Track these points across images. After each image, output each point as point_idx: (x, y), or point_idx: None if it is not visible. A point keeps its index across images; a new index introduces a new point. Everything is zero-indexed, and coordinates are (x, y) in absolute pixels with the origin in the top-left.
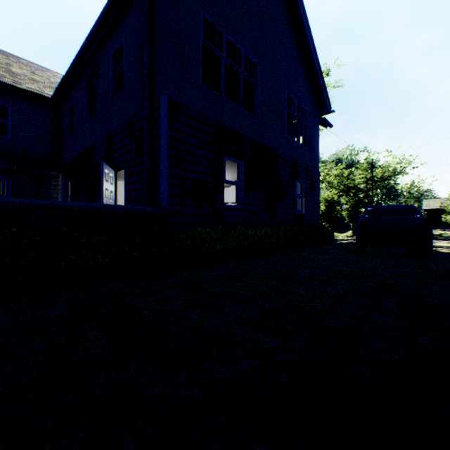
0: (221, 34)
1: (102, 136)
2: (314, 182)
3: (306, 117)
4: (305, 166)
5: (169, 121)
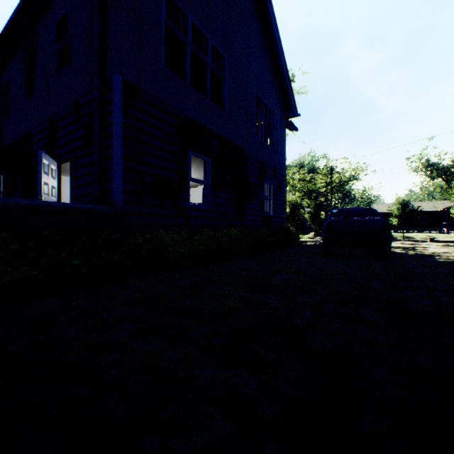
0: (187, 16)
1: (42, 121)
2: (281, 184)
3: (273, 119)
4: (273, 168)
5: (124, 106)
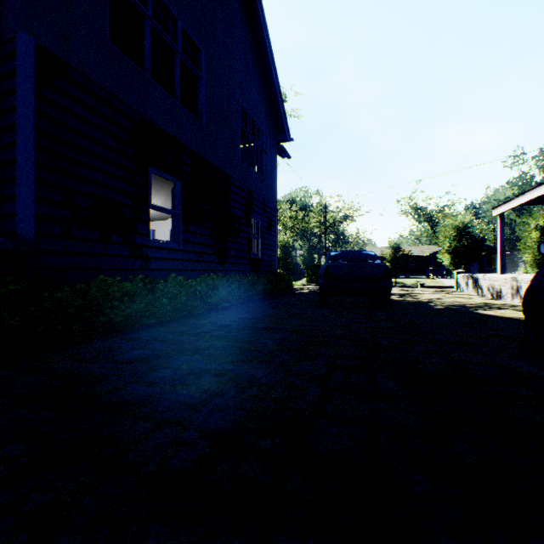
0: None
1: None
2: (272, 220)
3: (263, 140)
4: (262, 200)
5: (37, 84)
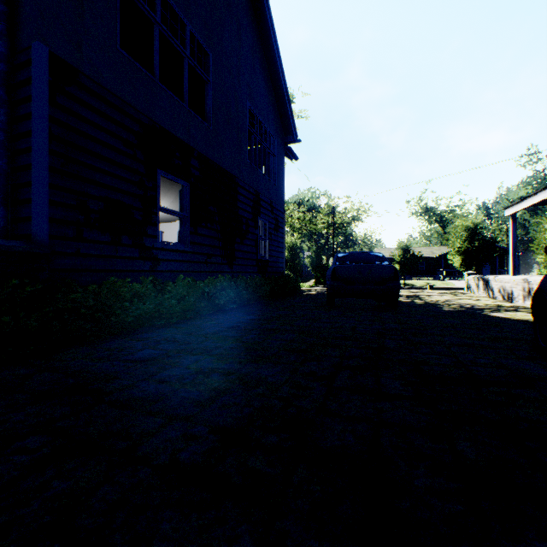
0: None
1: None
2: (279, 222)
3: (270, 142)
4: (269, 202)
5: (51, 92)
